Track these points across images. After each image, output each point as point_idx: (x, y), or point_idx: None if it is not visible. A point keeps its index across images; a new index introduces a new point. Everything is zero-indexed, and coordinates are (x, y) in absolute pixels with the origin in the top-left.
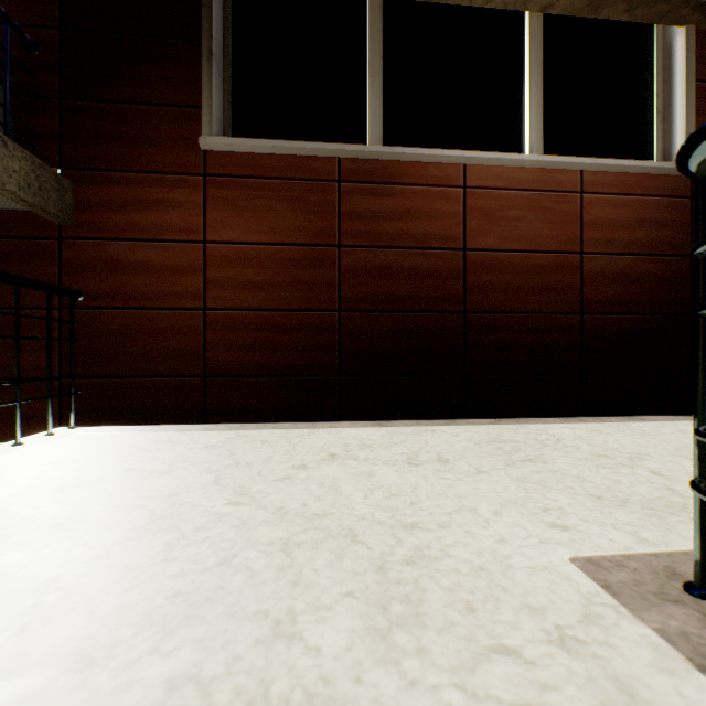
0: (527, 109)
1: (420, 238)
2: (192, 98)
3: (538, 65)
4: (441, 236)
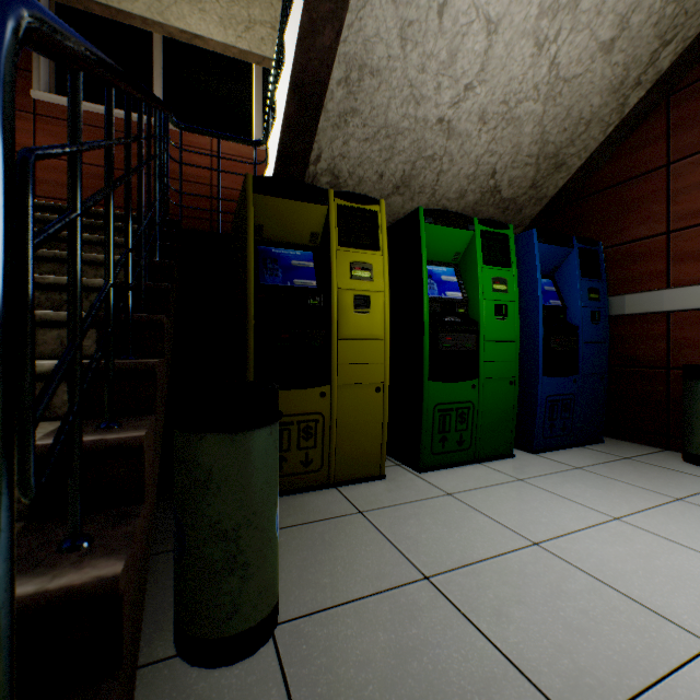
0: (254, 116)
1: (185, 176)
2: (26, 65)
3: (260, 93)
4: (198, 176)
